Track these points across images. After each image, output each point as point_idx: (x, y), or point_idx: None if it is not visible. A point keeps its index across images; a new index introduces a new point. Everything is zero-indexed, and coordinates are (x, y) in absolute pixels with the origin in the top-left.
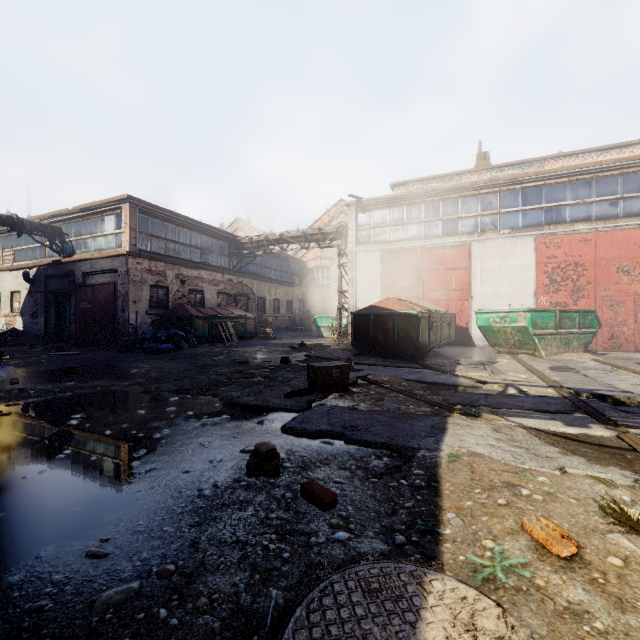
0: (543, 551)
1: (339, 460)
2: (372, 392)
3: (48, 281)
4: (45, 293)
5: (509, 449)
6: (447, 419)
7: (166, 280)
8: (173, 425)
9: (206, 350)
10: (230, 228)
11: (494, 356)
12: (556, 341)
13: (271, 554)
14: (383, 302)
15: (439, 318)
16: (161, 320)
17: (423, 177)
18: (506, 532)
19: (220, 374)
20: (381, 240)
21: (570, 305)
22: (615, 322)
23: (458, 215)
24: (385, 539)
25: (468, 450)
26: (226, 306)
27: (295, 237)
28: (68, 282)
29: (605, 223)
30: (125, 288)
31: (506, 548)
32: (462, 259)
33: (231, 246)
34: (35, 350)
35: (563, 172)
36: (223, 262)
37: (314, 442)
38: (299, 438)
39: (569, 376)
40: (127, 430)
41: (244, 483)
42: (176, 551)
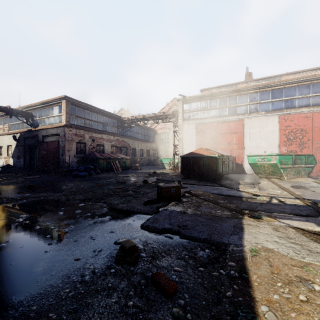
0: None
1: (177, 251)
2: (194, 201)
3: (25, 140)
4: (24, 146)
5: (289, 245)
6: (242, 221)
7: (84, 139)
8: (77, 222)
9: (104, 175)
10: (118, 113)
11: (258, 179)
12: (292, 171)
13: None
14: (197, 150)
15: (227, 159)
16: (82, 160)
17: (217, 86)
18: None
19: (109, 189)
20: (196, 118)
21: (298, 152)
22: None
23: (237, 104)
24: None
25: (262, 246)
26: (115, 153)
27: (151, 117)
28: (35, 140)
29: (318, 107)
30: (63, 143)
31: None
32: (239, 128)
33: (118, 122)
34: (17, 175)
35: (294, 80)
36: (114, 130)
37: (160, 236)
38: (151, 233)
39: (304, 191)
40: (49, 226)
41: (113, 270)
42: None
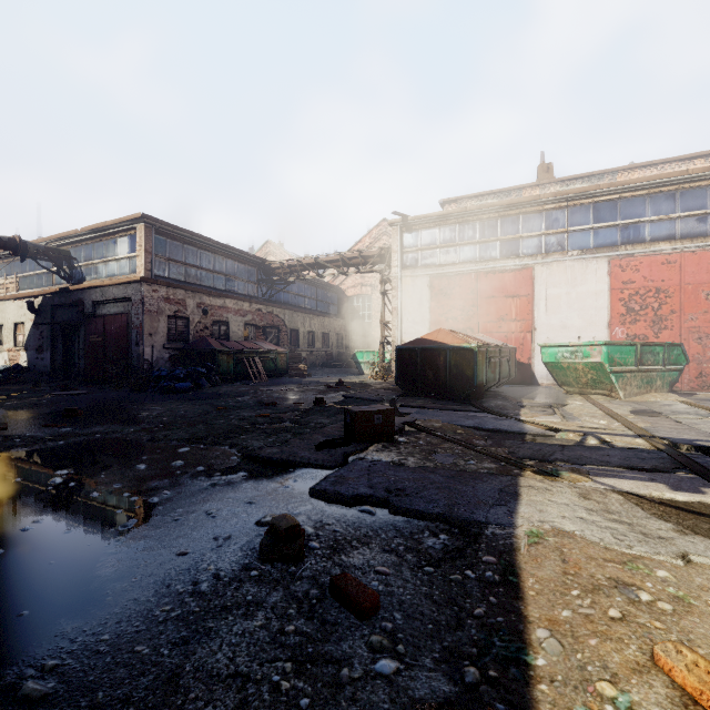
0: (696, 709)
1: (382, 537)
2: (422, 442)
3: (55, 311)
4: (52, 325)
5: (606, 525)
6: (518, 480)
7: (186, 310)
8: (177, 485)
9: (230, 389)
10: (260, 252)
11: (562, 397)
12: (636, 380)
13: (282, 699)
14: (433, 334)
15: (498, 353)
16: (180, 355)
17: (477, 193)
18: (630, 668)
19: (242, 418)
20: (430, 264)
21: (650, 338)
22: (704, 357)
23: (519, 234)
24: (449, 672)
25: (552, 526)
26: (254, 339)
27: (332, 261)
28: (77, 312)
29: (692, 242)
30: (139, 319)
31: (636, 700)
32: (523, 285)
33: (260, 272)
34: (38, 389)
35: (642, 183)
36: (251, 290)
37: (350, 510)
38: (332, 504)
39: (657, 422)
40: (119, 491)
41: (255, 573)
42: (146, 690)
